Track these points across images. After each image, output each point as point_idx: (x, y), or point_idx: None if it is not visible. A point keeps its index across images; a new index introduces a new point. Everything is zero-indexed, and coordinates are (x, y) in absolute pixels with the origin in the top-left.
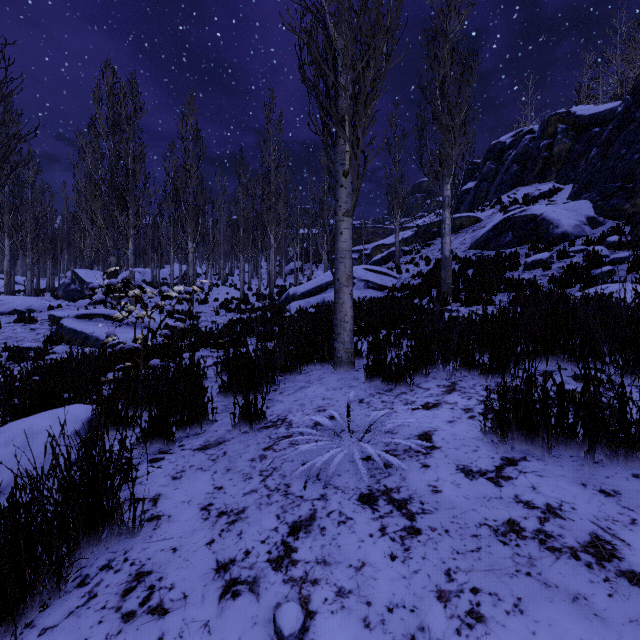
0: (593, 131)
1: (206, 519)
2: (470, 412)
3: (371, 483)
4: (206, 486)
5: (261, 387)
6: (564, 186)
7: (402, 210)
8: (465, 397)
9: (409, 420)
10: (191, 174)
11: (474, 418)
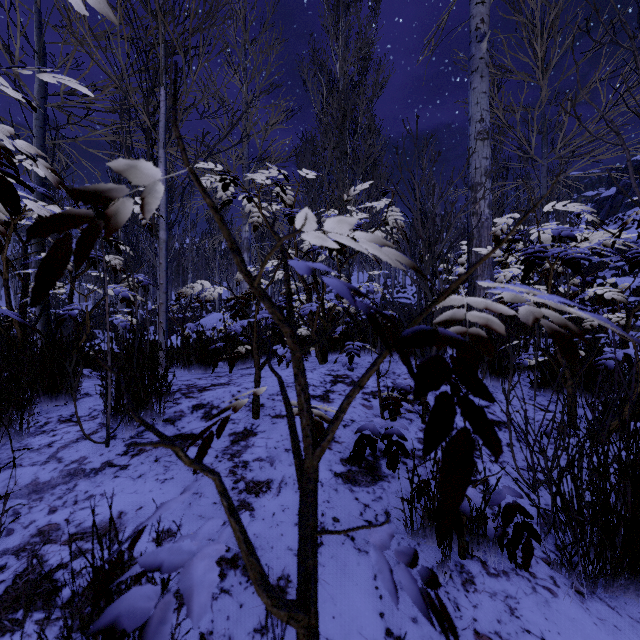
0: None
1: None
2: None
3: None
4: None
5: None
6: None
7: None
8: None
9: None
10: None
11: None
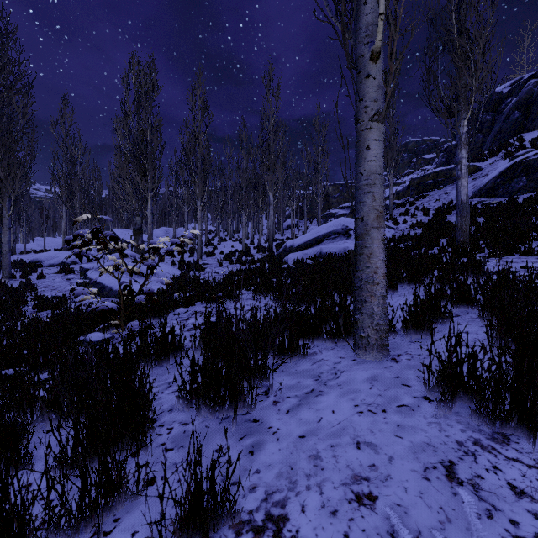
0: None
1: None
2: None
3: None
4: None
5: (243, 394)
6: None
7: (396, 163)
8: None
9: None
10: (199, 141)
11: None
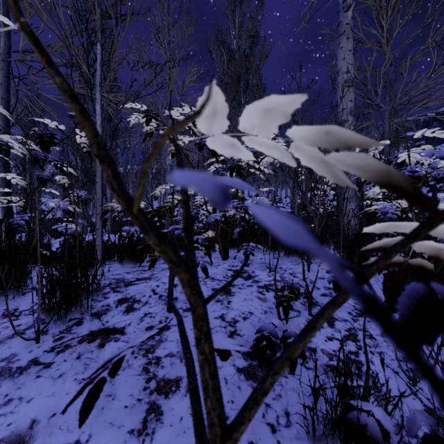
0: None
1: None
2: None
3: None
4: None
5: None
6: None
7: None
8: None
9: None
10: None
11: None
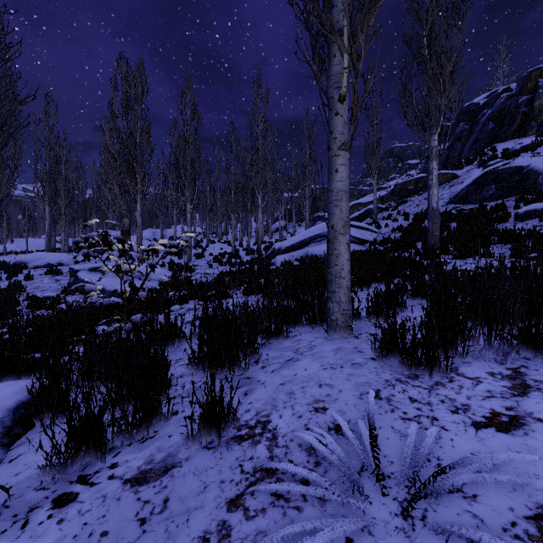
0: None
1: None
2: None
3: None
4: None
5: (238, 360)
6: None
7: (379, 170)
8: None
9: (503, 477)
10: (189, 144)
11: None
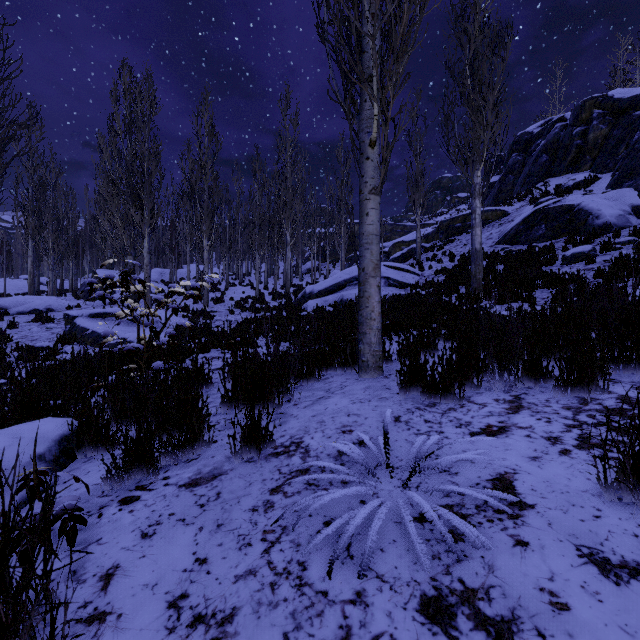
0: (634, 115)
1: (171, 630)
2: (559, 443)
3: (436, 572)
4: (184, 555)
5: (272, 397)
6: (601, 175)
7: (423, 204)
8: (541, 419)
9: (475, 456)
10: (206, 171)
11: (569, 454)
